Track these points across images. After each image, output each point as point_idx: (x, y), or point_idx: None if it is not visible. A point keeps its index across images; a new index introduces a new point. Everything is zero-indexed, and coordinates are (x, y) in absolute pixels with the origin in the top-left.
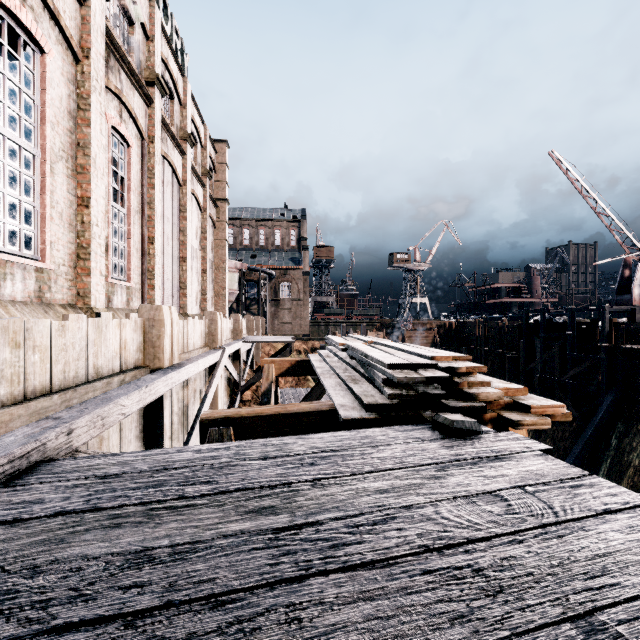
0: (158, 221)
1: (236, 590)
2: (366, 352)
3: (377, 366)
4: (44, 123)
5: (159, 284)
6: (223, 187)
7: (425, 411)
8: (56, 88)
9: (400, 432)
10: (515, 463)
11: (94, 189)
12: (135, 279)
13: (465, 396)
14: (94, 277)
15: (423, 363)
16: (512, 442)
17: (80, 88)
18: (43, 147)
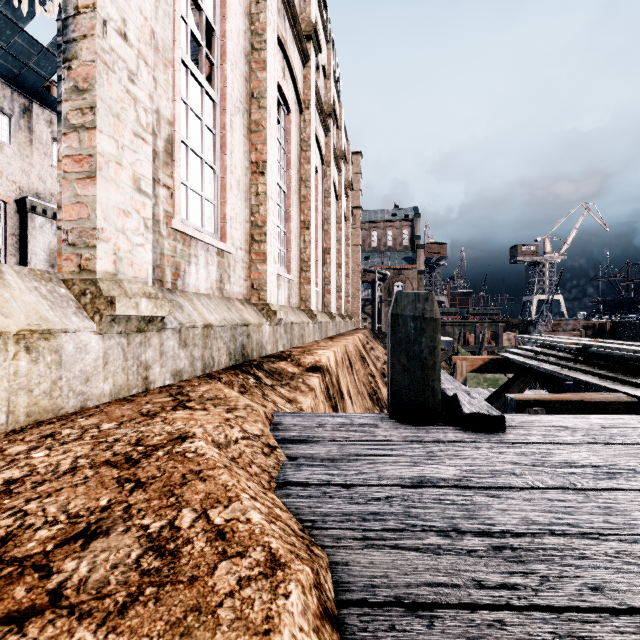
0: (332, 234)
1: None
2: None
3: None
4: (290, 167)
5: (332, 289)
6: (358, 196)
7: None
8: (293, 138)
9: None
10: None
11: (311, 214)
12: (319, 285)
13: None
14: (311, 285)
15: None
16: None
17: (302, 134)
18: (289, 186)
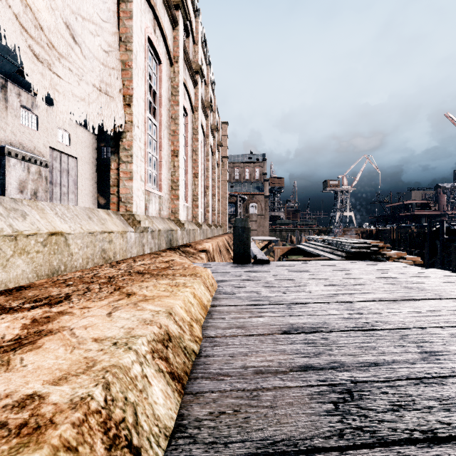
0: (209, 177)
1: (340, 270)
2: (339, 240)
3: (346, 244)
4: (187, 145)
5: (210, 209)
6: (225, 149)
7: (366, 259)
8: (189, 128)
9: (359, 261)
10: (395, 265)
11: (199, 169)
12: (202, 207)
13: (381, 254)
14: (199, 208)
15: (365, 242)
16: (396, 263)
17: (194, 125)
18: (187, 155)
